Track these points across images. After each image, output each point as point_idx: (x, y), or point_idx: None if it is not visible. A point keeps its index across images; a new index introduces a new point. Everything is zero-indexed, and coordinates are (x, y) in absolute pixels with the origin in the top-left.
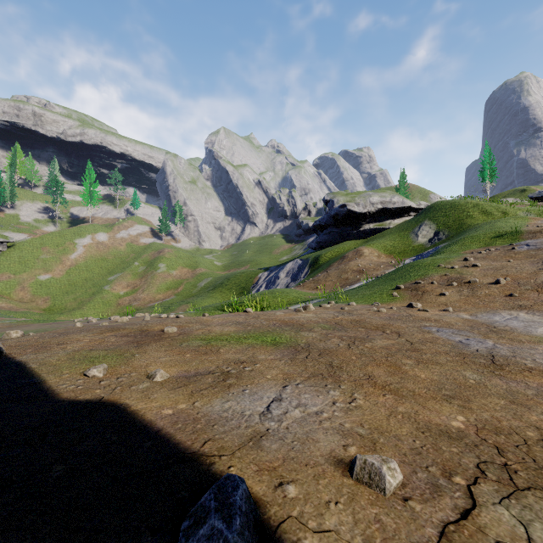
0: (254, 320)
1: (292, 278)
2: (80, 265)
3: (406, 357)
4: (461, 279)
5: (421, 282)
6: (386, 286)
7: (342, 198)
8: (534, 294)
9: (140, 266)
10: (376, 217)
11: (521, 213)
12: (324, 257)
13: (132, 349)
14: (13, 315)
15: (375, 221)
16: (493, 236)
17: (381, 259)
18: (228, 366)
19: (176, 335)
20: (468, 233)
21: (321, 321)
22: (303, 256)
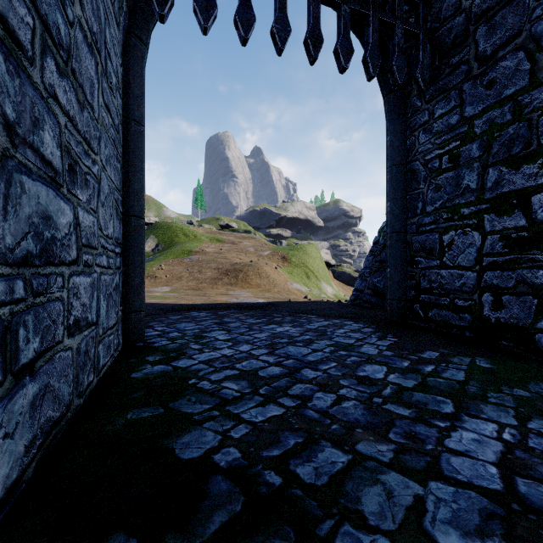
0: None
1: None
2: None
3: None
4: (154, 275)
5: None
6: None
7: None
8: (175, 281)
9: None
10: None
11: (203, 238)
12: None
13: None
14: None
15: None
16: (181, 252)
17: None
18: None
19: None
20: (171, 249)
21: None
22: None
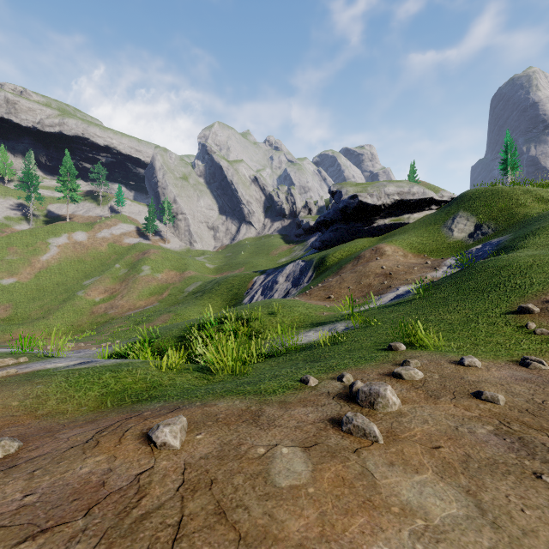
0: None
1: (293, 283)
2: (52, 267)
3: None
4: None
5: None
6: (481, 304)
7: (351, 189)
8: None
9: (121, 269)
10: (391, 211)
11: None
12: (332, 257)
13: None
14: None
15: (390, 216)
16: None
17: (409, 259)
18: None
19: None
20: (543, 222)
21: None
22: (305, 257)
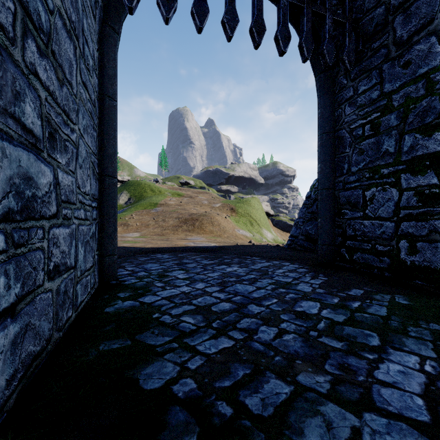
0: None
1: None
2: None
3: None
4: (126, 223)
5: None
6: None
7: None
8: (143, 228)
9: None
10: None
11: (166, 193)
12: None
13: None
14: None
15: None
16: (148, 204)
17: None
18: None
19: None
20: (141, 202)
21: None
22: None
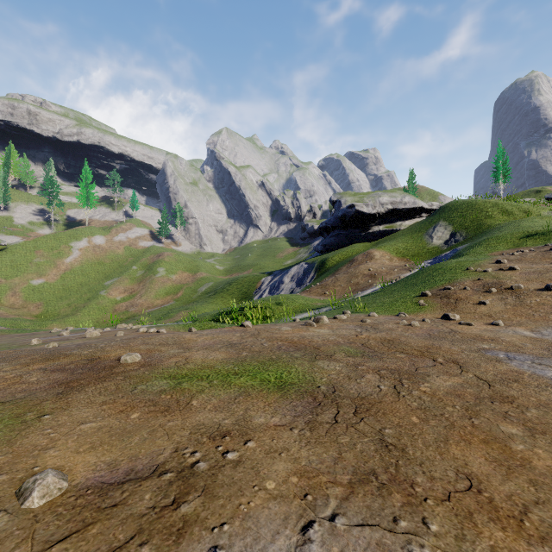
0: (252, 339)
1: (297, 283)
2: (75, 269)
3: (502, 417)
4: (500, 284)
5: (451, 288)
6: (408, 292)
7: (350, 199)
8: None
9: (138, 271)
10: (386, 218)
11: (545, 212)
12: (331, 260)
13: (49, 400)
14: (2, 322)
15: (385, 223)
16: (522, 236)
17: (393, 262)
18: (196, 446)
19: (136, 368)
20: (492, 234)
21: (341, 341)
22: (308, 260)
